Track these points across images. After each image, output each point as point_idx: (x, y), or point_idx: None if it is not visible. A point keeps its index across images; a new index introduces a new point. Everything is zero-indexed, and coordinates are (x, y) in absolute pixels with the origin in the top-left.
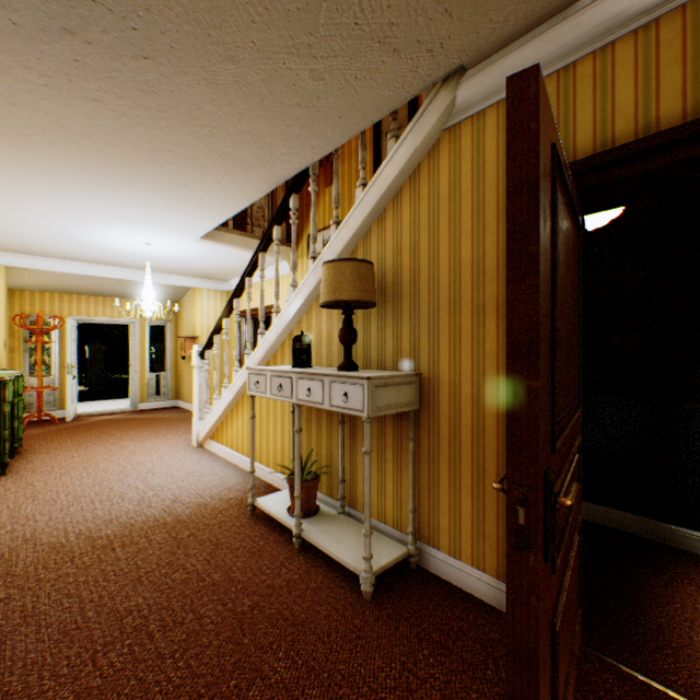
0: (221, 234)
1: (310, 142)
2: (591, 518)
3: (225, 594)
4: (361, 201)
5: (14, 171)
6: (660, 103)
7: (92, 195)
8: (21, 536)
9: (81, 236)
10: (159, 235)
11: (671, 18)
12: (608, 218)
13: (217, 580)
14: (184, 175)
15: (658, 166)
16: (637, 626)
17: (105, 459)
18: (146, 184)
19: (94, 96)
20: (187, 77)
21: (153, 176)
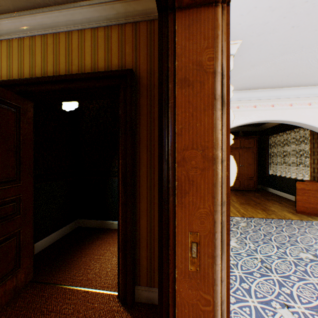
0: None
1: None
2: (84, 225)
3: None
4: None
5: None
6: (48, 66)
7: None
8: None
9: None
10: None
11: (51, 36)
12: (75, 107)
13: None
14: None
15: (44, 90)
16: (64, 263)
17: None
18: None
19: None
20: None
21: None
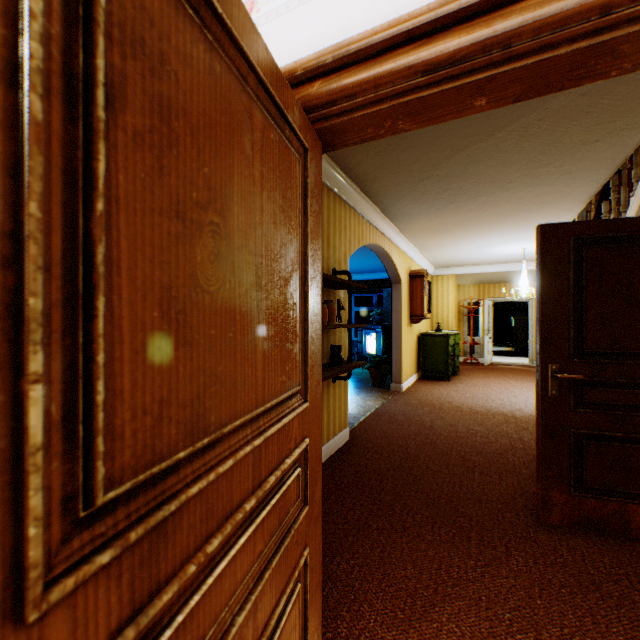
0: None
1: (586, 180)
2: None
3: (512, 440)
4: (629, 209)
5: (447, 239)
6: None
7: (479, 237)
8: (446, 400)
9: (483, 253)
10: (526, 243)
11: None
12: None
13: (512, 436)
14: (519, 217)
15: None
16: None
17: (493, 385)
18: (502, 226)
19: (465, 212)
20: (495, 194)
21: (503, 223)
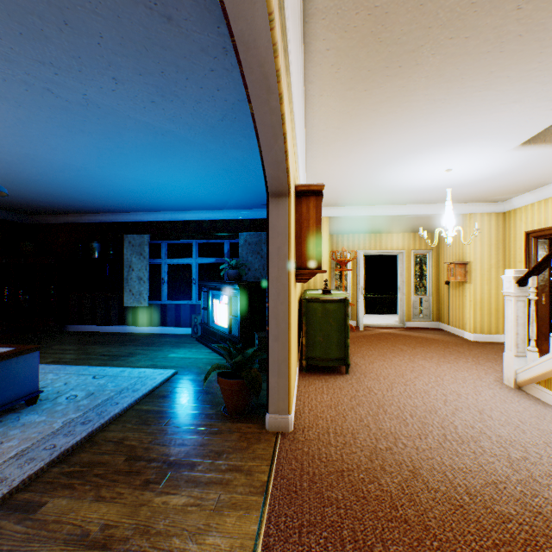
0: (546, 133)
1: None
2: None
3: None
4: None
5: (376, 115)
6: None
7: (431, 118)
8: (401, 462)
9: (388, 178)
10: (468, 154)
11: None
12: None
13: None
14: None
15: None
16: None
17: (416, 378)
18: (516, 68)
19: None
20: None
21: (542, 44)
